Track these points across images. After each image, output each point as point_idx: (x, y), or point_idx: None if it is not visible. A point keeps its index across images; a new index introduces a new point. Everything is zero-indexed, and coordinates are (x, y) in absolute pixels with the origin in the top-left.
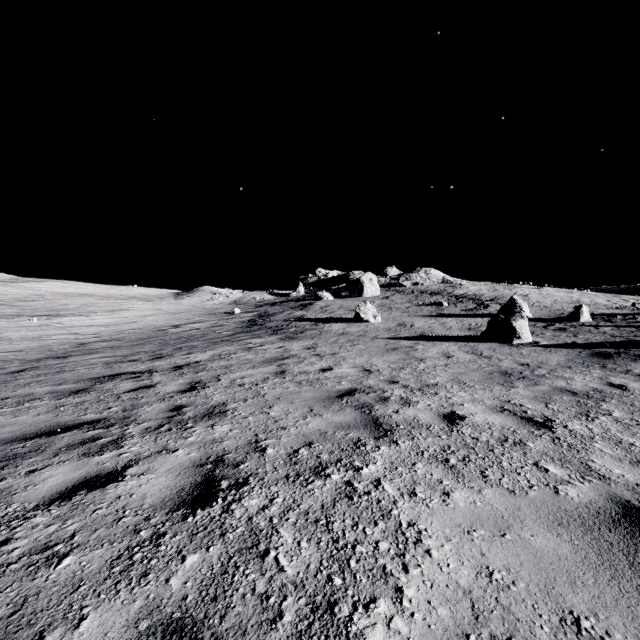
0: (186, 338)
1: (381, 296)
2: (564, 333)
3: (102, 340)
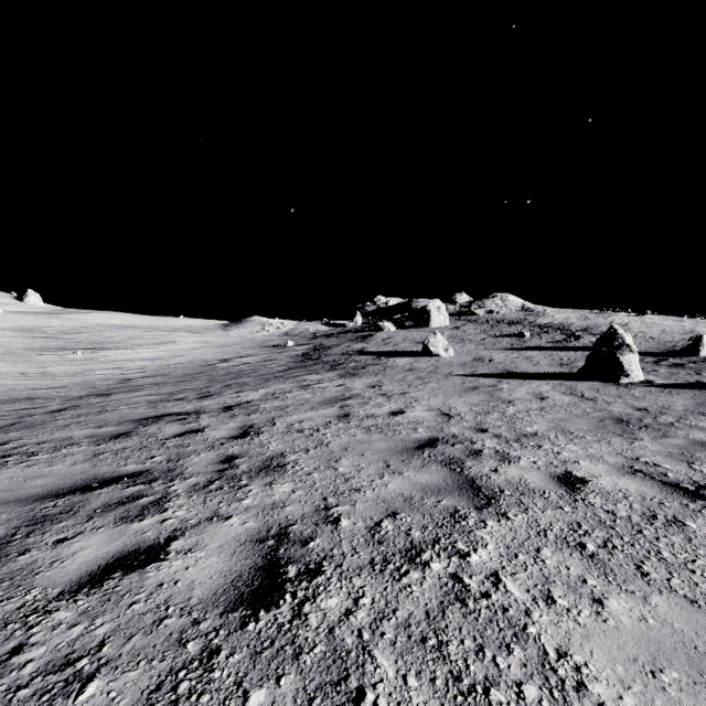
0: (235, 374)
1: (450, 326)
2: (683, 370)
3: (147, 376)
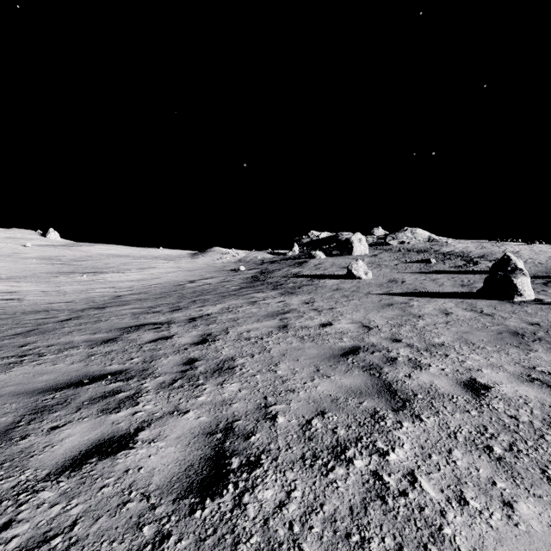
0: (200, 292)
1: (369, 254)
2: None
3: (133, 293)
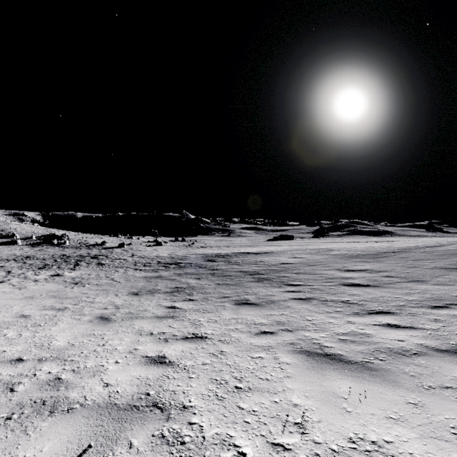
0: None
1: None
2: (28, 242)
3: None
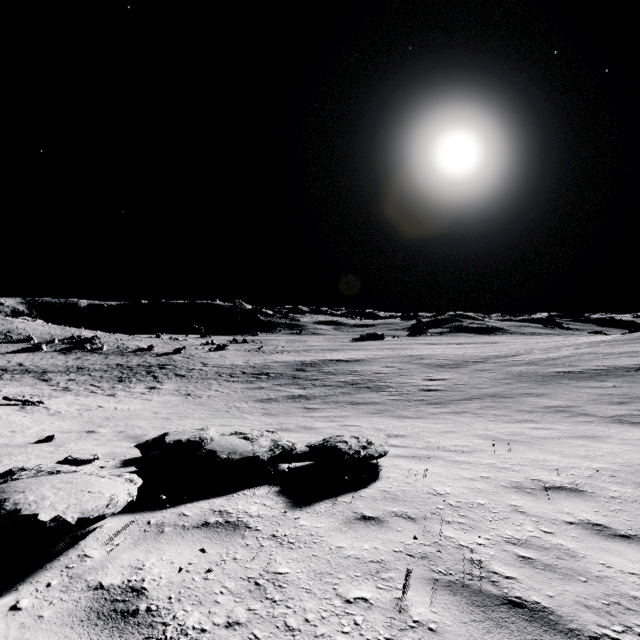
0: None
1: None
2: (53, 348)
3: None
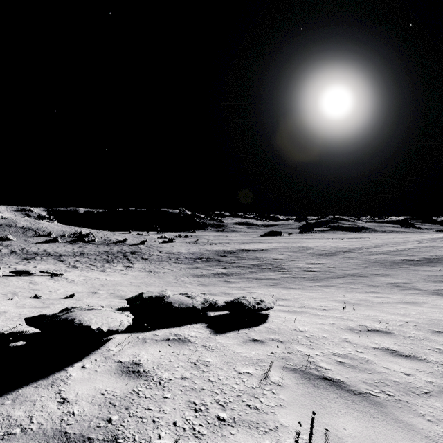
0: None
1: None
2: (65, 240)
3: None
